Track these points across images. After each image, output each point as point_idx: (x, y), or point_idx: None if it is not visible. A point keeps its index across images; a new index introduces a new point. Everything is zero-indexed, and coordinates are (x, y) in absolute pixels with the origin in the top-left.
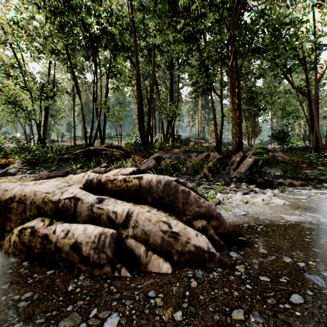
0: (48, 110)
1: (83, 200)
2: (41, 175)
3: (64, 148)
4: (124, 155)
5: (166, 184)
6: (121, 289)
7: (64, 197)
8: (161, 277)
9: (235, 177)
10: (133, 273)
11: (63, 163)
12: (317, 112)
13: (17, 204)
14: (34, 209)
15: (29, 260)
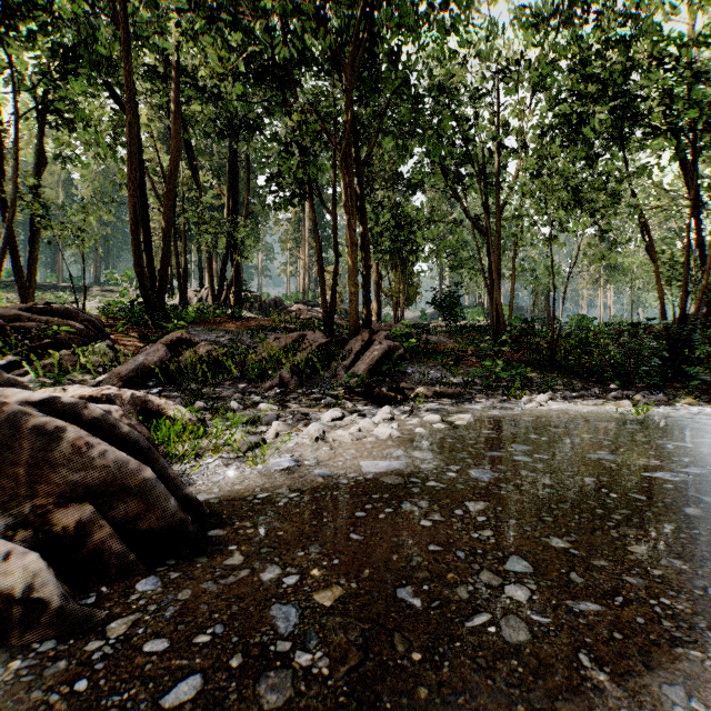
0: None
1: None
2: None
3: None
4: (87, 334)
5: None
6: None
7: None
8: None
9: (345, 384)
10: None
11: None
12: (498, 265)
13: None
14: None
15: None
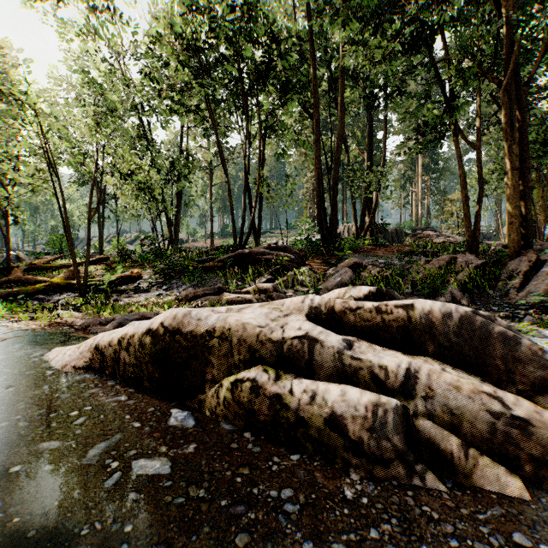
0: (181, 196)
1: (323, 341)
2: (185, 293)
3: (203, 252)
4: (296, 261)
5: (462, 320)
6: (446, 515)
7: (288, 335)
8: (514, 505)
9: (524, 303)
10: (447, 485)
11: (205, 274)
12: None
13: (218, 341)
14: (245, 351)
15: (251, 431)
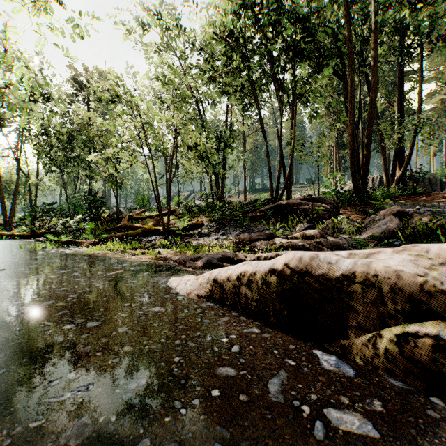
0: (225, 161)
1: None
2: (241, 237)
3: (244, 205)
4: (331, 211)
5: None
6: None
7: None
8: None
9: None
10: None
11: (250, 222)
12: None
13: (361, 287)
14: (403, 300)
15: (435, 396)
